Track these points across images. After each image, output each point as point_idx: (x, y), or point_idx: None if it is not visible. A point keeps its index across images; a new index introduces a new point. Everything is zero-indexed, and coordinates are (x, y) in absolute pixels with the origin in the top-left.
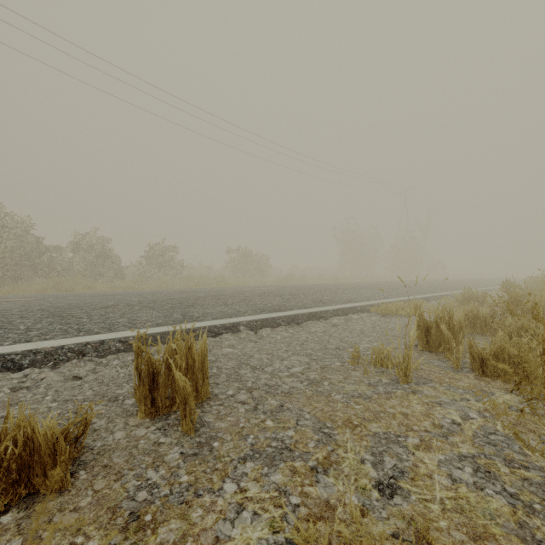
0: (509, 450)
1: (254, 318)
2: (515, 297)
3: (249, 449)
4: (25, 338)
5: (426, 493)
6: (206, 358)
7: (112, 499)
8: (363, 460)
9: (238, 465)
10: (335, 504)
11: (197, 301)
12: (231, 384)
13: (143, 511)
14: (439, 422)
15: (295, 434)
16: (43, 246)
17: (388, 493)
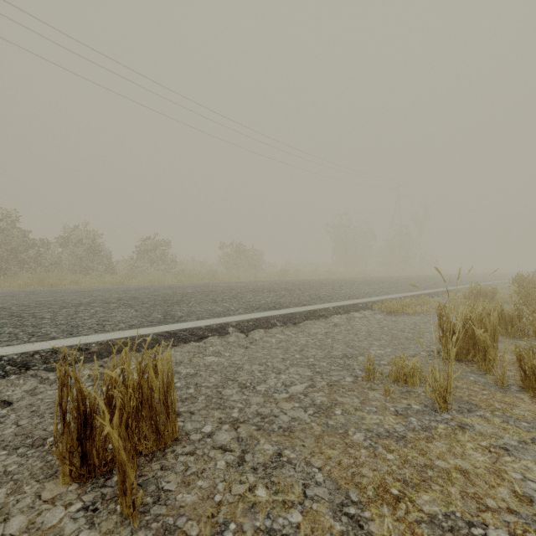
0: None
1: (245, 317)
2: None
3: None
4: None
5: None
6: (172, 384)
7: None
8: None
9: None
10: None
11: (184, 298)
12: (210, 413)
13: None
14: (523, 490)
15: (302, 521)
16: (30, 240)
17: None
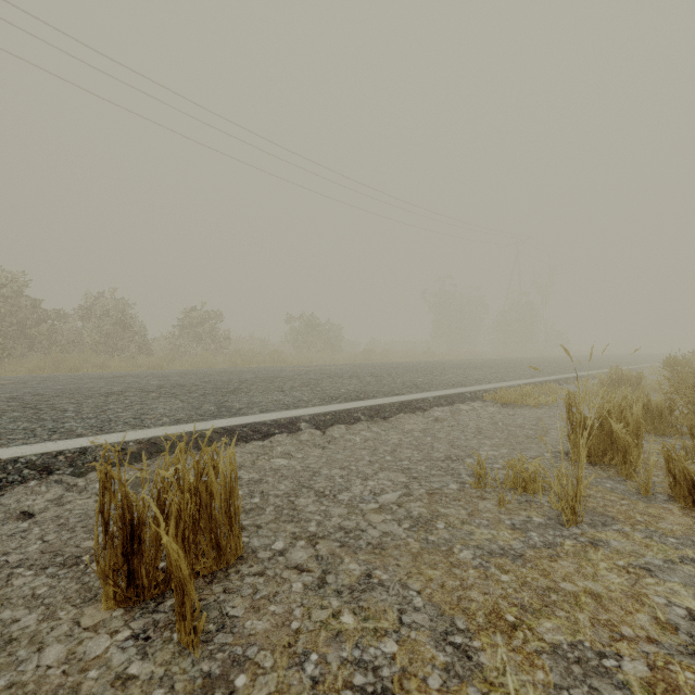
0: None
1: (321, 410)
2: None
3: (309, 694)
4: None
5: None
6: (235, 489)
7: None
8: None
9: None
10: None
11: (242, 386)
12: (281, 527)
13: None
14: (667, 616)
15: (398, 651)
16: (41, 312)
17: None
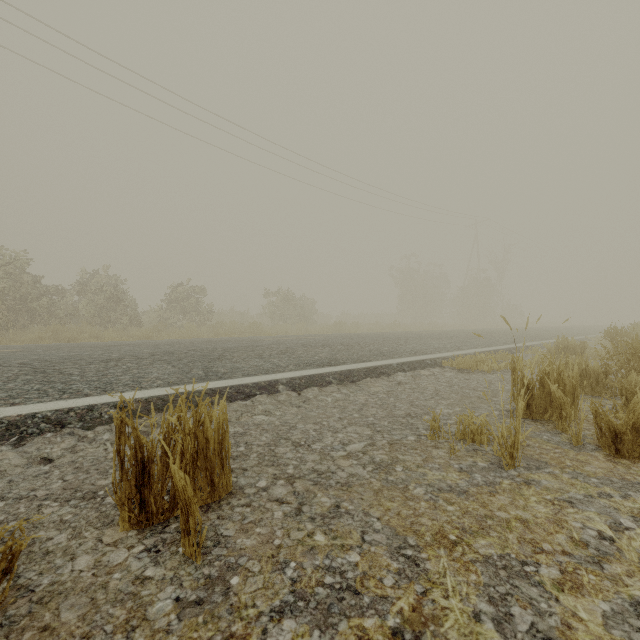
0: None
1: (297, 374)
2: (637, 347)
3: (289, 590)
4: None
5: None
6: (226, 436)
7: None
8: (477, 613)
9: (268, 626)
10: None
11: (226, 353)
12: (263, 470)
13: None
14: (580, 536)
15: (360, 560)
16: (41, 287)
17: None
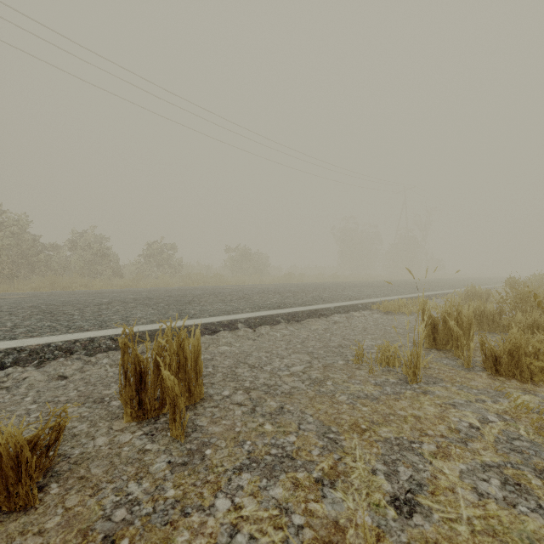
0: (538, 458)
1: (252, 315)
2: (524, 293)
3: (246, 457)
4: (11, 335)
5: (450, 511)
6: (200, 356)
7: (85, 519)
8: (374, 470)
9: (232, 476)
10: (345, 525)
11: (195, 299)
12: (227, 384)
13: (119, 534)
14: (456, 426)
15: (296, 440)
16: (39, 244)
17: (406, 511)
